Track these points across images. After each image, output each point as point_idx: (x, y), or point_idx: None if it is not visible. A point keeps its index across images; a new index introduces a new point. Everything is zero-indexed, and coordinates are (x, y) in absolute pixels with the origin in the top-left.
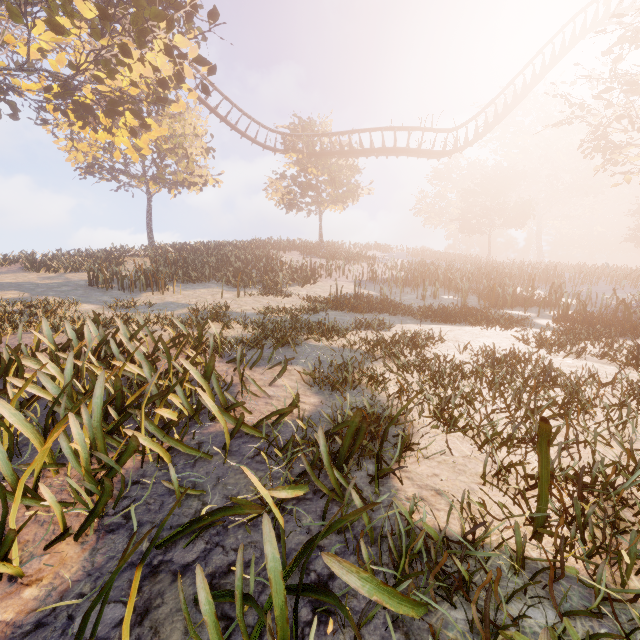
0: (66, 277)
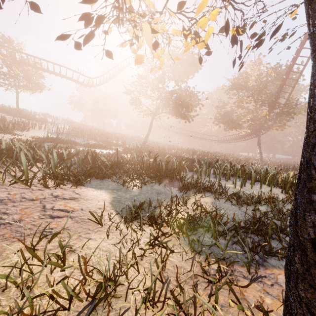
0: None
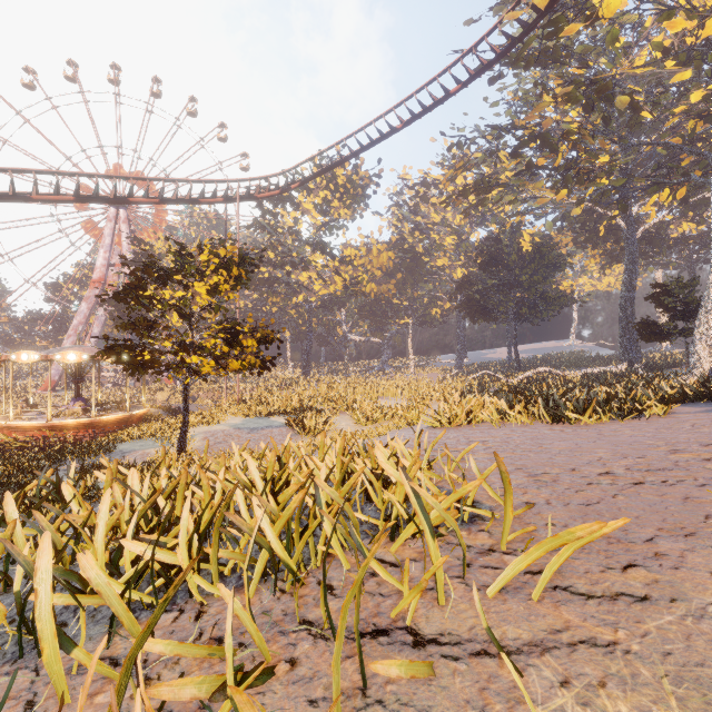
0: None
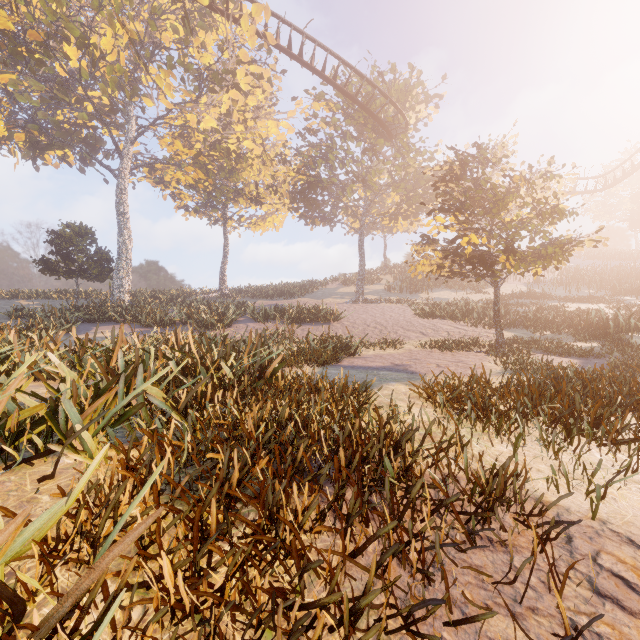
0: (368, 288)
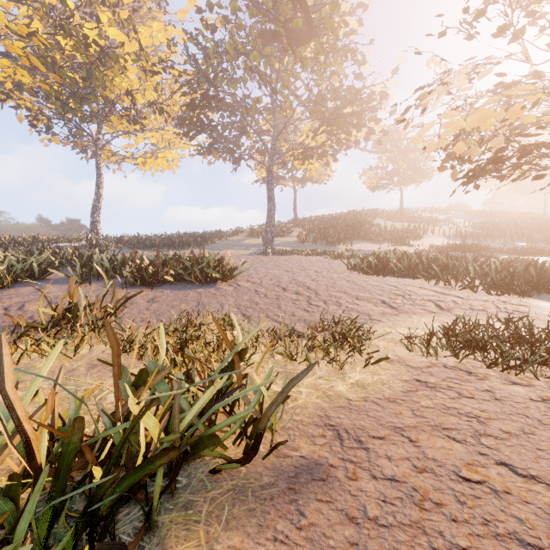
0: (278, 240)
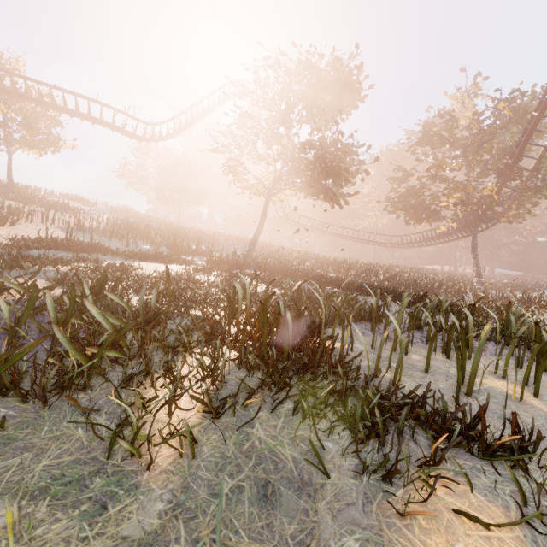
0: None
